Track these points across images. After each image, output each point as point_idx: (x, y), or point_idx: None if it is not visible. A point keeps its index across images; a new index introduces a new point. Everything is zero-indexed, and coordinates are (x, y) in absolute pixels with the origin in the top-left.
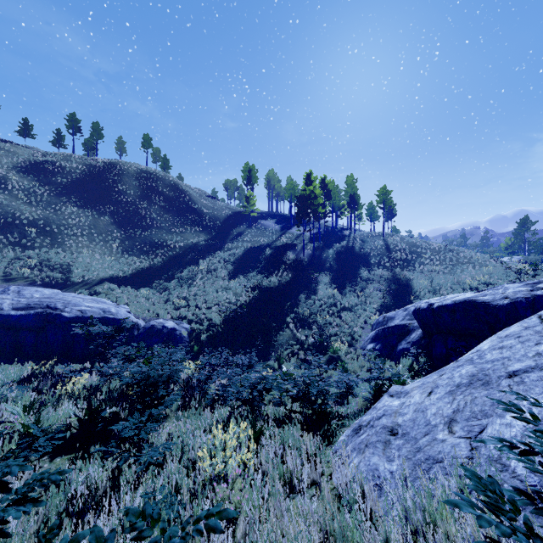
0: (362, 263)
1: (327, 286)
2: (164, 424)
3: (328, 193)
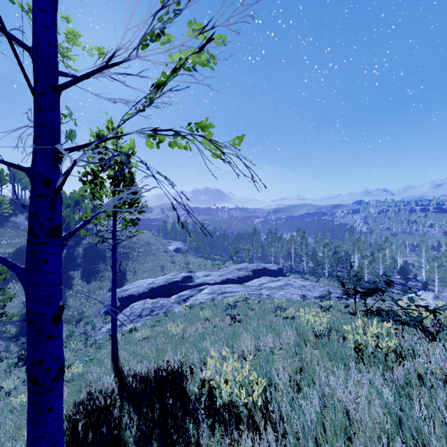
0: (101, 256)
1: (80, 278)
2: None
3: (77, 204)
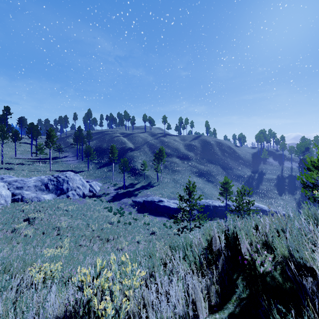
0: None
1: None
2: None
3: (307, 149)
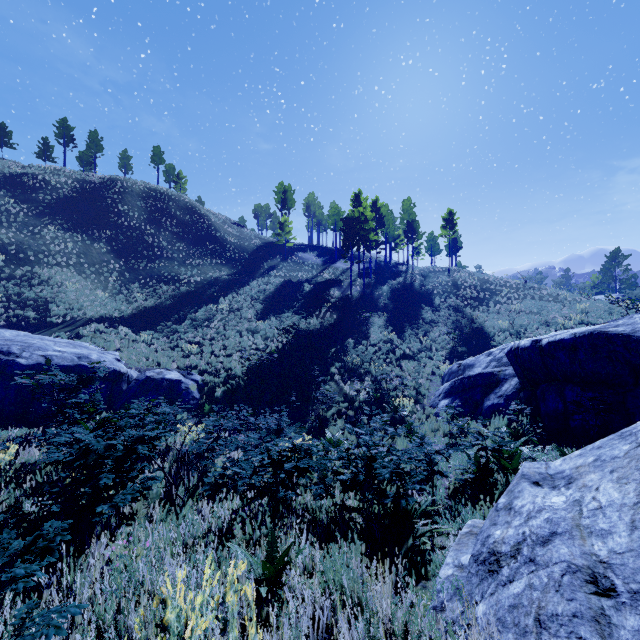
0: (424, 302)
1: (382, 329)
2: (121, 532)
3: (381, 219)
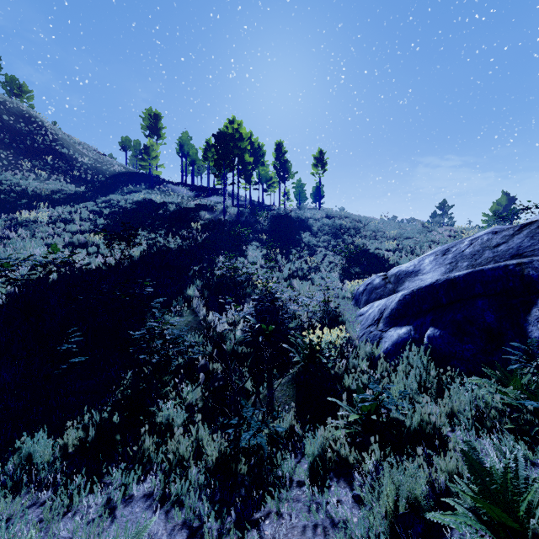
0: (301, 231)
1: (261, 250)
2: None
3: (255, 154)
